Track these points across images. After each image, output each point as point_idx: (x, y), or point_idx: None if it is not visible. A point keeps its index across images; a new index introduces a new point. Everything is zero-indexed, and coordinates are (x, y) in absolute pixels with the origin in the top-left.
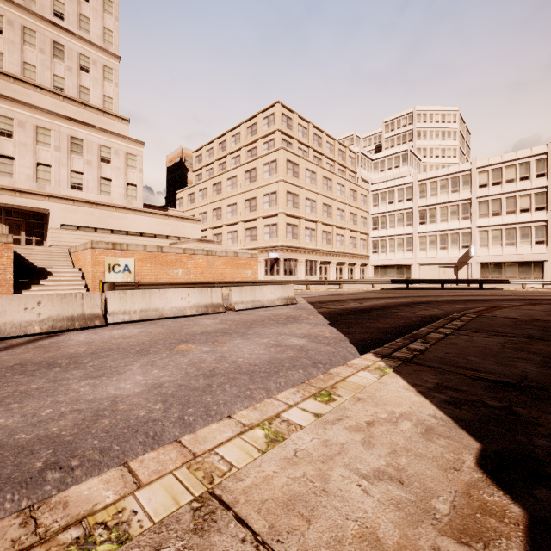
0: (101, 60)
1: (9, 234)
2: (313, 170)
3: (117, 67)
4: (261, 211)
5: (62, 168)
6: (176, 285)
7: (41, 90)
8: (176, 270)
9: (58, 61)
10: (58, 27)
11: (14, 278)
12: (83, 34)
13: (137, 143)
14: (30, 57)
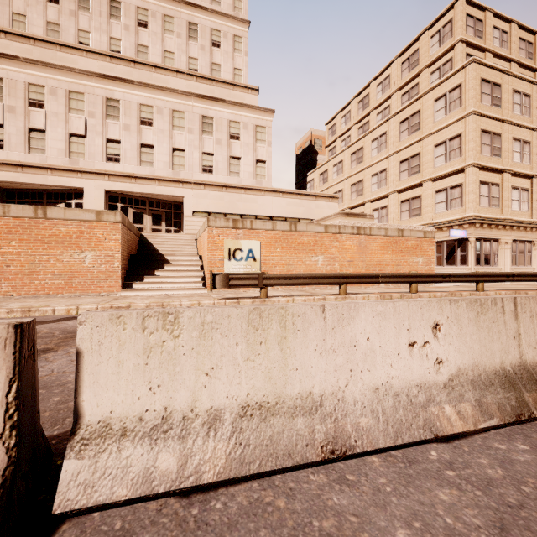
0: (231, 31)
1: (117, 211)
2: (526, 91)
3: (246, 34)
4: (429, 171)
5: (194, 151)
6: (319, 279)
7: (177, 74)
8: (315, 257)
9: (193, 42)
10: (192, 6)
11: (130, 267)
12: (215, 6)
13: (266, 112)
14: (169, 44)
